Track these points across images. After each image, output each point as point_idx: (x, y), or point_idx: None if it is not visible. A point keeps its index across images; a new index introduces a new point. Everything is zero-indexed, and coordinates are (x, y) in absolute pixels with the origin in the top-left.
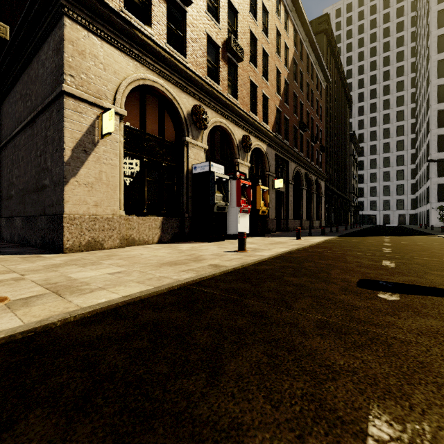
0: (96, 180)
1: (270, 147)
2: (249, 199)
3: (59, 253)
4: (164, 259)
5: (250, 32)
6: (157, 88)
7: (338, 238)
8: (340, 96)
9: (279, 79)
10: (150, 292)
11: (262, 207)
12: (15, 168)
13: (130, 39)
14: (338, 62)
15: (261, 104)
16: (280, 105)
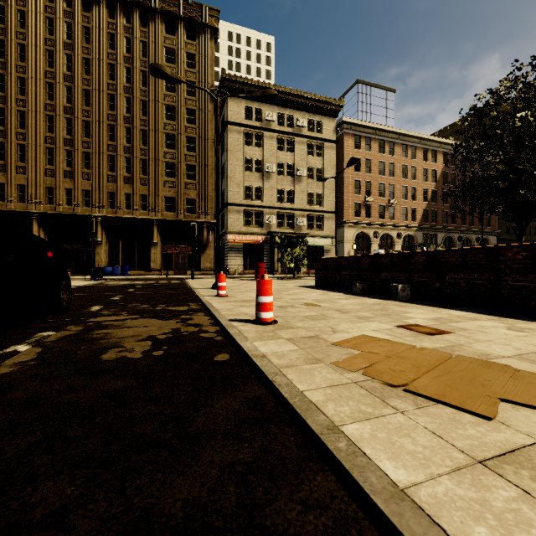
0: None
1: (418, 231)
2: None
3: None
4: None
5: (403, 186)
6: (362, 231)
7: None
8: None
9: (427, 192)
10: None
11: None
12: None
13: (356, 224)
14: None
15: (410, 214)
16: (427, 206)
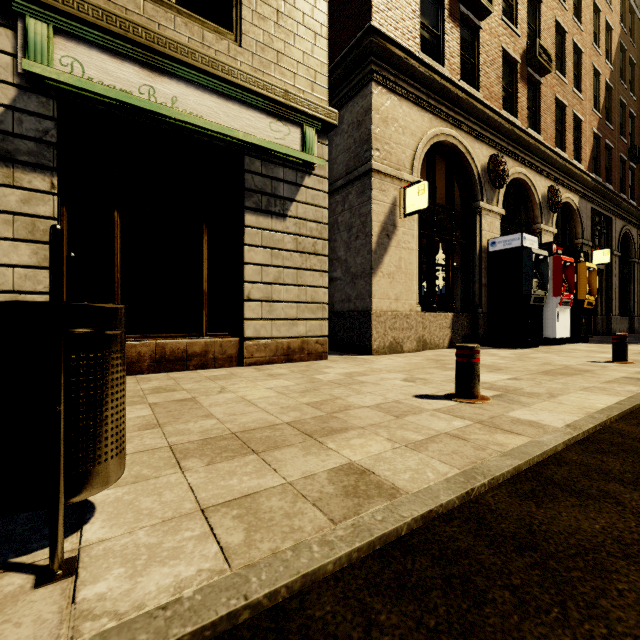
0: (396, 269)
1: (584, 199)
2: (570, 284)
3: (364, 355)
4: (524, 367)
5: (555, 25)
6: (449, 142)
7: None
8: None
9: (597, 84)
10: (638, 402)
11: (587, 295)
12: None
13: (427, 88)
14: None
15: (571, 133)
16: (599, 128)
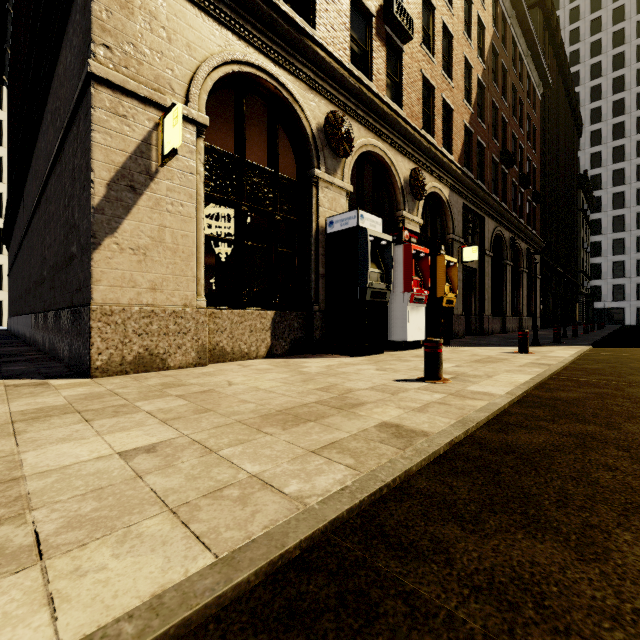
0: (154, 242)
1: (455, 192)
2: (425, 279)
3: (84, 377)
4: (271, 399)
5: None
6: (265, 80)
7: (596, 349)
8: (564, 112)
9: (470, 78)
10: (186, 612)
11: (447, 293)
12: (47, 233)
13: None
14: (562, 56)
15: (440, 118)
16: (471, 122)
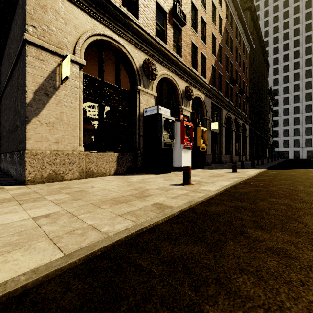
0: (57, 120)
1: (208, 97)
2: (191, 137)
3: (22, 185)
4: (109, 194)
5: (192, 4)
6: (113, 43)
7: (268, 170)
8: (260, 59)
9: (215, 43)
10: (47, 272)
11: (202, 144)
12: (5, 114)
13: None
14: (259, 33)
15: (200, 62)
16: (215, 64)
